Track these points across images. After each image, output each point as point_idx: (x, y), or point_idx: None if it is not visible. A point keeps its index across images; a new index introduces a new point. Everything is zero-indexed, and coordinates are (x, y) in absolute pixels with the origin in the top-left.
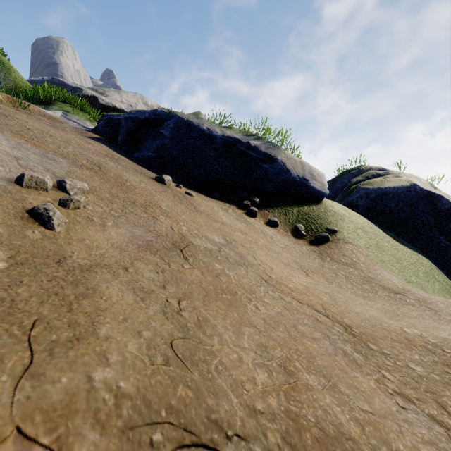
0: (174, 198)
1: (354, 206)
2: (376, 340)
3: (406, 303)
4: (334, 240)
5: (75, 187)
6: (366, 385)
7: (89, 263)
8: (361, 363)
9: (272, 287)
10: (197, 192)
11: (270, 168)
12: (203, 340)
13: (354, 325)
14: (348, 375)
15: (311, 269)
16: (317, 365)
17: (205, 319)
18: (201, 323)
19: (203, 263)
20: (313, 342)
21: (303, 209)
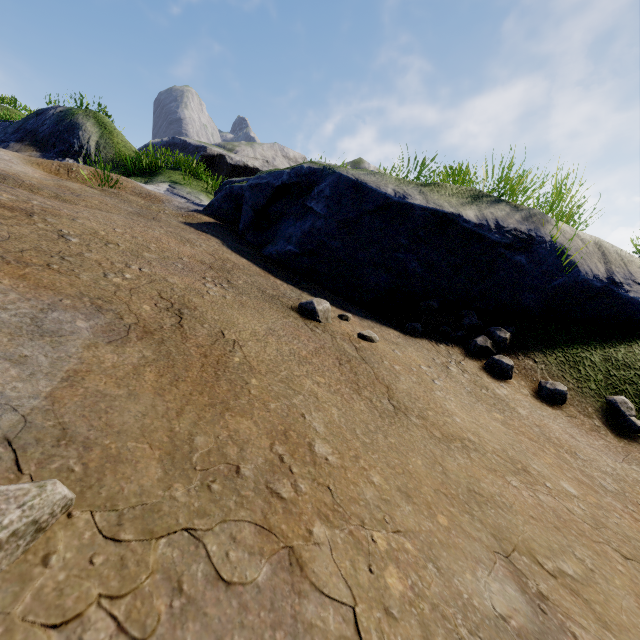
0: (340, 371)
1: None
2: None
3: None
4: None
5: None
6: None
7: None
8: None
9: None
10: (379, 324)
11: (529, 263)
12: None
13: None
14: None
15: None
16: None
17: None
18: None
19: None
20: None
21: (617, 354)
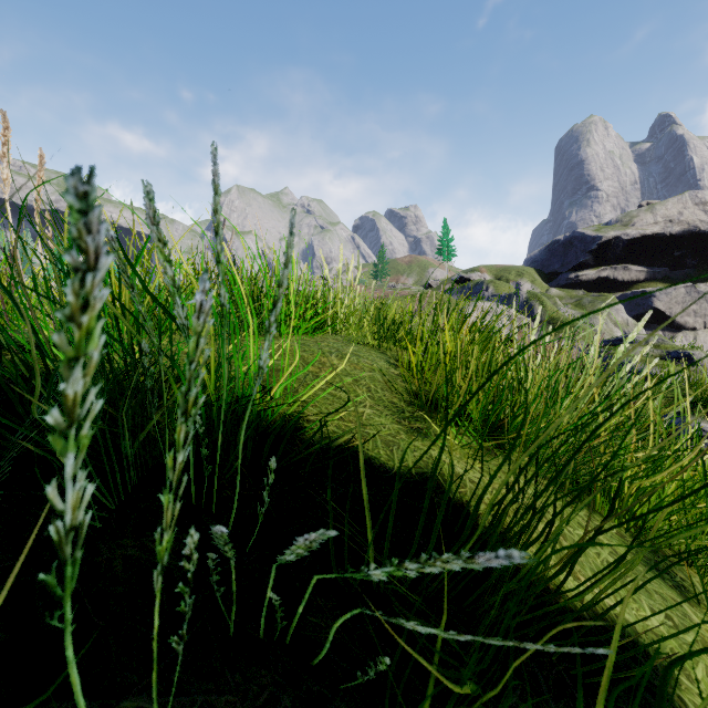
0: None
1: None
2: None
3: None
4: None
5: None
6: None
7: None
8: None
9: None
10: None
11: None
12: None
13: None
14: None
15: None
16: None
17: None
18: None
19: None
20: None
21: None
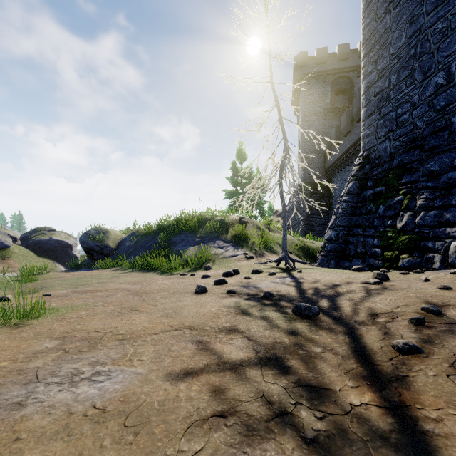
0: None
1: (29, 245)
2: None
3: (11, 268)
4: (7, 259)
5: None
6: None
7: None
8: None
9: None
10: None
11: None
12: None
13: None
14: None
15: None
16: None
17: None
18: None
19: None
20: None
21: (1, 251)
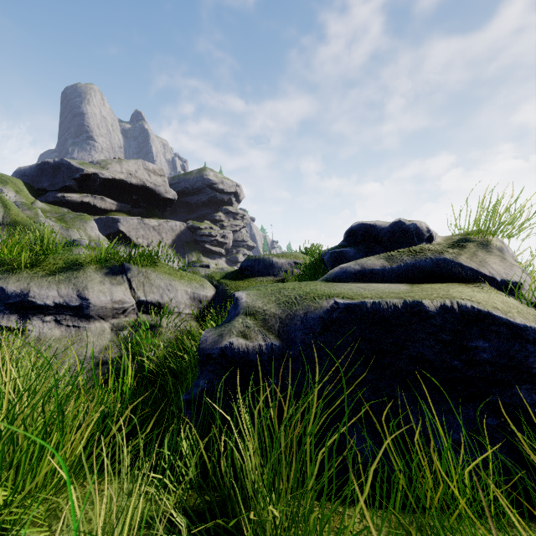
0: None
1: None
2: None
3: None
4: None
5: None
6: None
7: None
8: None
9: None
10: None
11: None
12: None
13: None
14: None
15: None
16: None
17: None
18: None
19: None
20: None
21: None
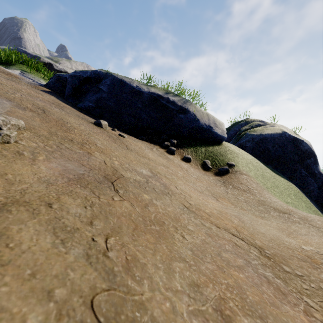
0: (109, 138)
1: (243, 147)
2: (286, 260)
3: (294, 221)
4: (233, 172)
5: (8, 123)
6: (299, 321)
7: (3, 200)
8: (285, 290)
9: (193, 214)
10: (128, 135)
11: (184, 118)
12: (131, 288)
13: (264, 247)
14: (280, 310)
15: (219, 195)
16: (250, 302)
17: (134, 258)
18: (129, 264)
19: (132, 195)
20: (239, 271)
21: (209, 149)
